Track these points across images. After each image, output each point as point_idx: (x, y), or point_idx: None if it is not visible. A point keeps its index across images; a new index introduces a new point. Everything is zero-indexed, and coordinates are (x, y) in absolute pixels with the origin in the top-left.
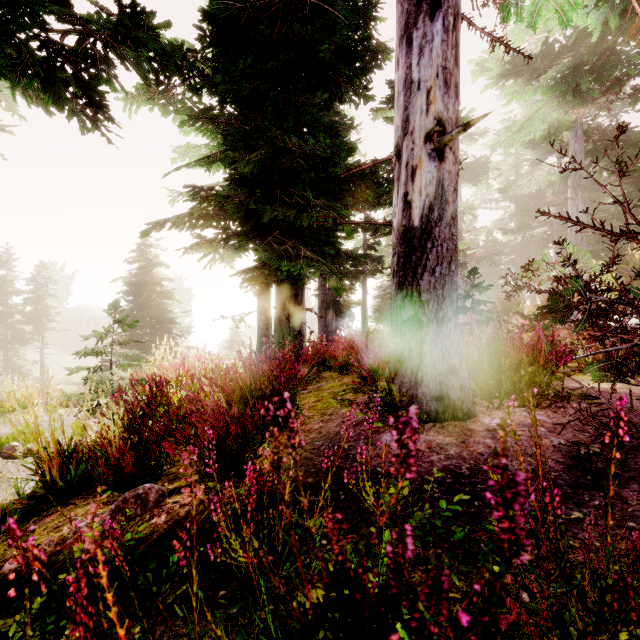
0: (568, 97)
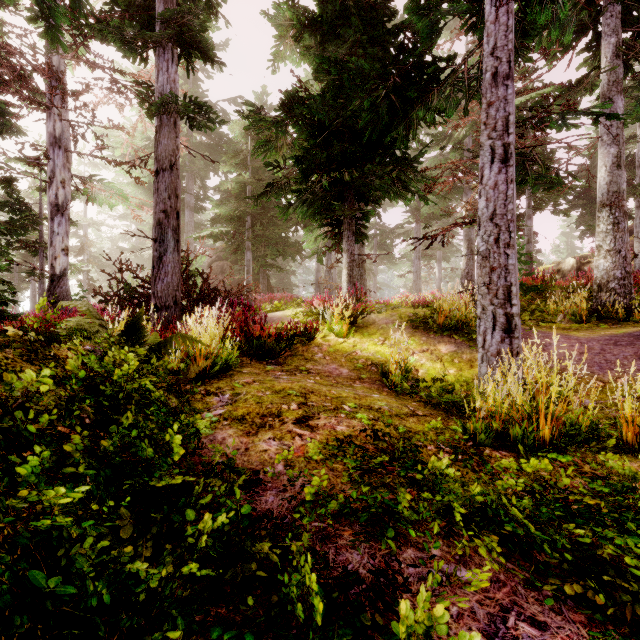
0: (146, 193)
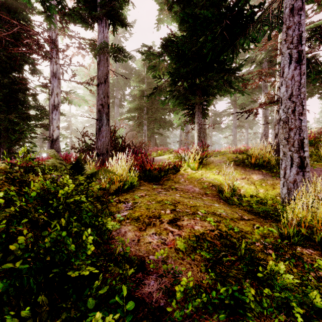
0: None
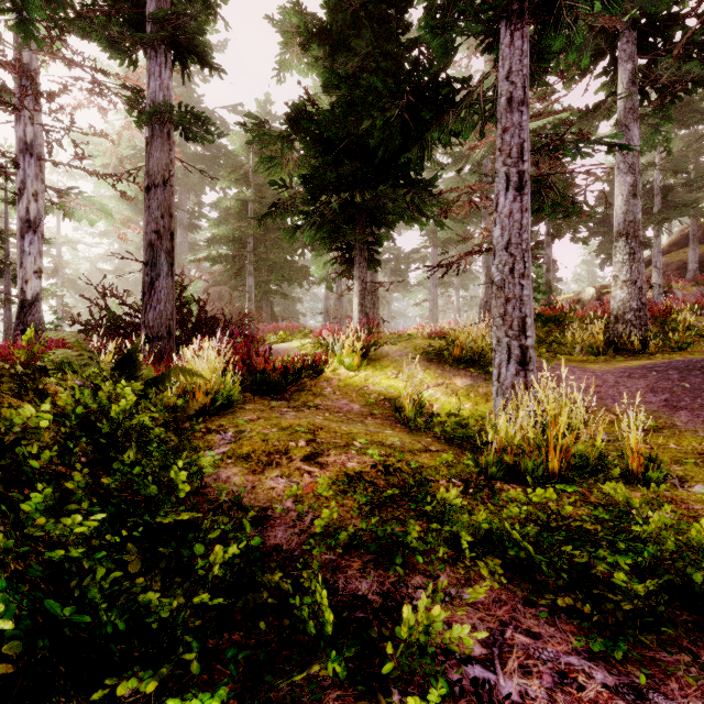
0: (132, 208)
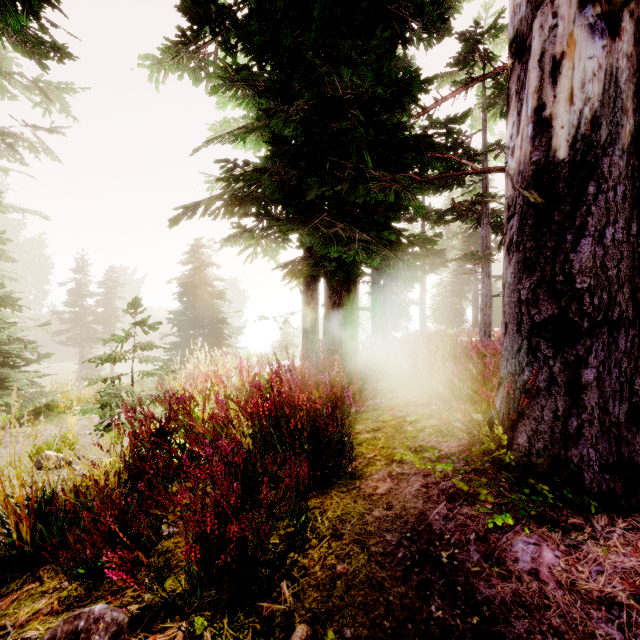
0: None
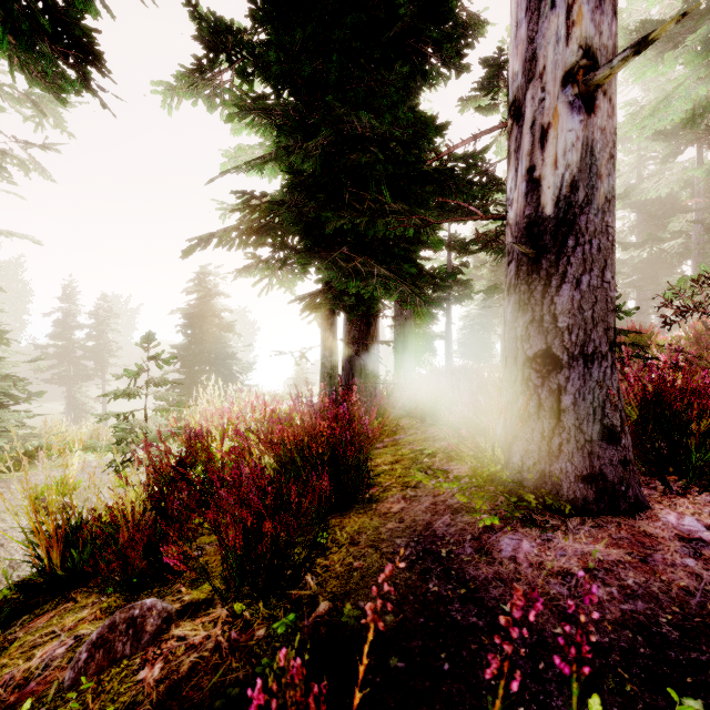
0: None
